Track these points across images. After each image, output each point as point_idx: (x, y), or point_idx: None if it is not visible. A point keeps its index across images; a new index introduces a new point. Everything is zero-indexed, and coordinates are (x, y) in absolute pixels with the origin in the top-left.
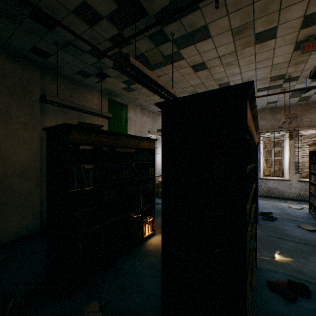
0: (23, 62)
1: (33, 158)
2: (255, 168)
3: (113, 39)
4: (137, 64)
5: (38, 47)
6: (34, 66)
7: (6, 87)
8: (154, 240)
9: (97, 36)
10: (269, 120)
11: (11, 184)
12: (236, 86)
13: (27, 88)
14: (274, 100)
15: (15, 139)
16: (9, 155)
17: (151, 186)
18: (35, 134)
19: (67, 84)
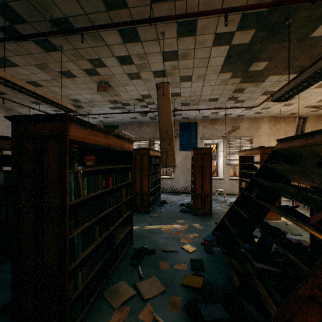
0: None
1: None
2: None
3: None
4: None
5: None
6: None
7: None
8: None
9: None
10: (138, 131)
11: None
12: None
13: None
14: (133, 117)
15: None
16: None
17: None
18: None
19: None
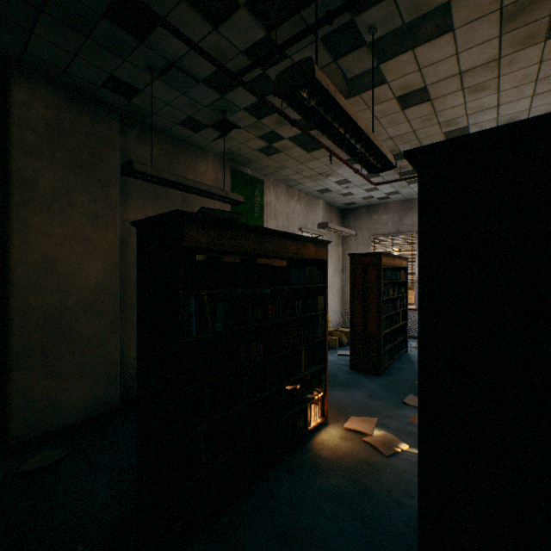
0: (93, 107)
1: (108, 277)
2: None
3: (253, 51)
4: (325, 81)
5: (117, 76)
6: (110, 114)
7: (64, 151)
8: (328, 435)
9: (224, 47)
10: None
11: (72, 324)
12: None
13: (99, 153)
14: None
15: (78, 244)
16: (69, 272)
17: (320, 332)
18: (111, 234)
19: (163, 144)
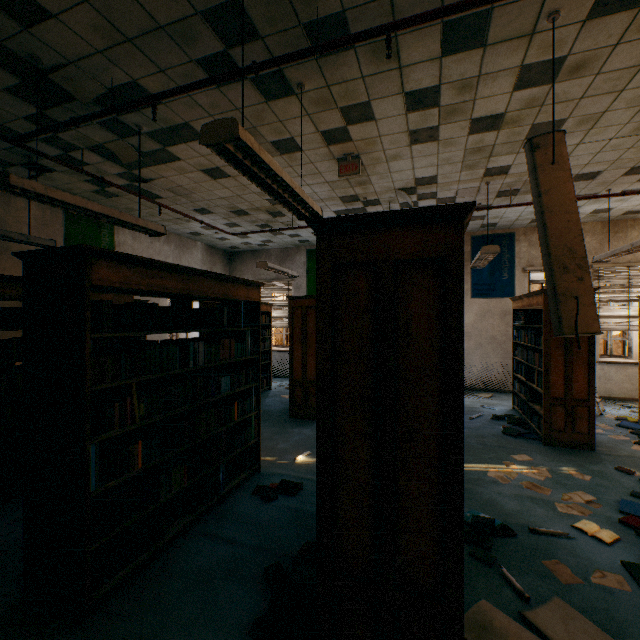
0: None
1: None
2: (259, 335)
3: (34, 119)
4: (31, 185)
5: None
6: None
7: None
8: None
9: None
10: None
11: None
12: (73, 247)
13: None
14: None
15: None
16: None
17: None
18: None
19: None
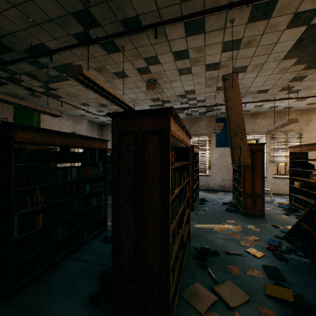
0: None
1: None
2: (106, 164)
3: None
4: None
5: None
6: None
7: None
8: None
9: None
10: None
11: None
12: (5, 123)
13: None
14: None
15: None
16: None
17: None
18: None
19: None
